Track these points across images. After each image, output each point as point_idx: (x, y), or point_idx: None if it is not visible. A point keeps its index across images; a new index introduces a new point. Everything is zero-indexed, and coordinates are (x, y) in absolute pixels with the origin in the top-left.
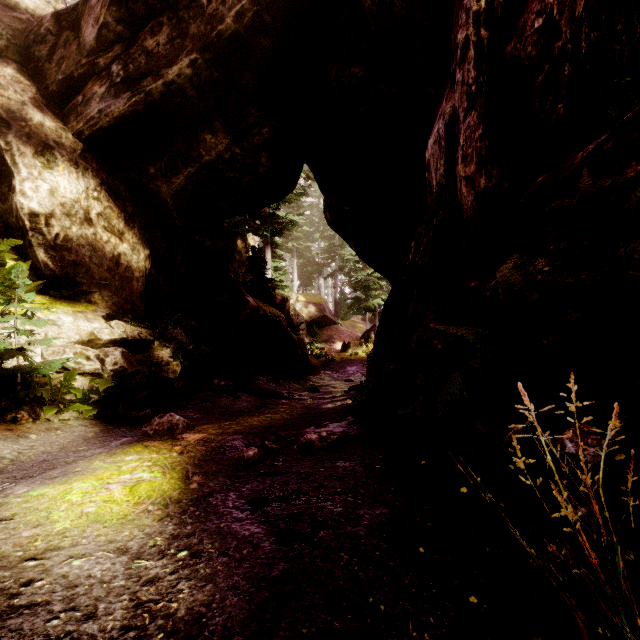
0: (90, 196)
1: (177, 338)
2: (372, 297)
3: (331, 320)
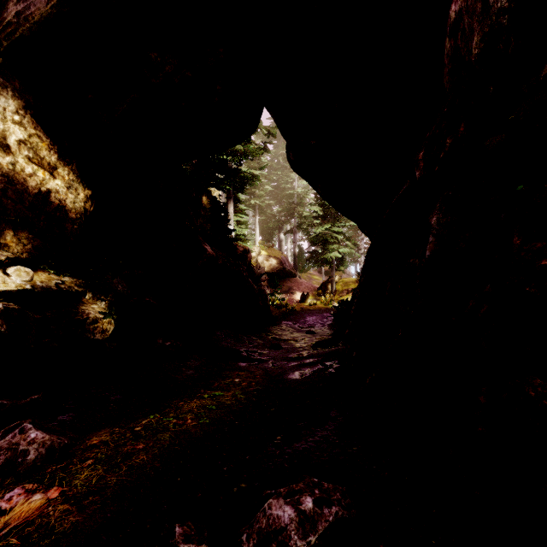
0: (8, 119)
1: (116, 289)
2: (329, 250)
3: (290, 272)
